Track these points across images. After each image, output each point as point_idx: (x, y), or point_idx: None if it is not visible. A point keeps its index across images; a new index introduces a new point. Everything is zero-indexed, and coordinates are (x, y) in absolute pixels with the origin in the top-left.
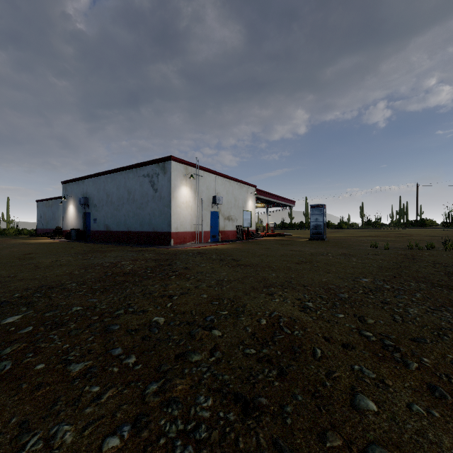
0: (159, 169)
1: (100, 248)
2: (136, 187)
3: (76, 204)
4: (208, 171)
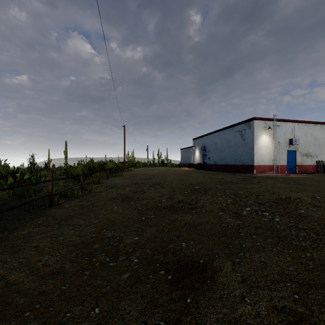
0: (246, 126)
1: (213, 173)
2: (231, 139)
3: (199, 150)
4: (284, 121)
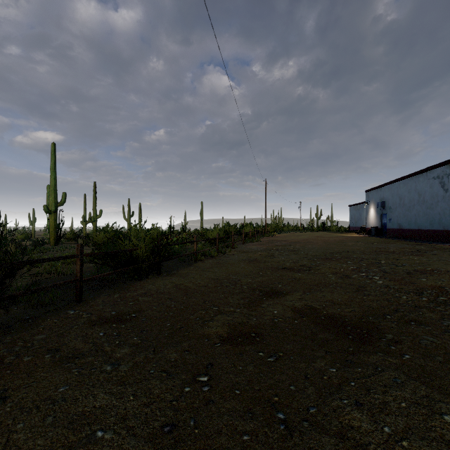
0: (449, 170)
1: (387, 241)
2: (425, 190)
3: (375, 207)
4: None
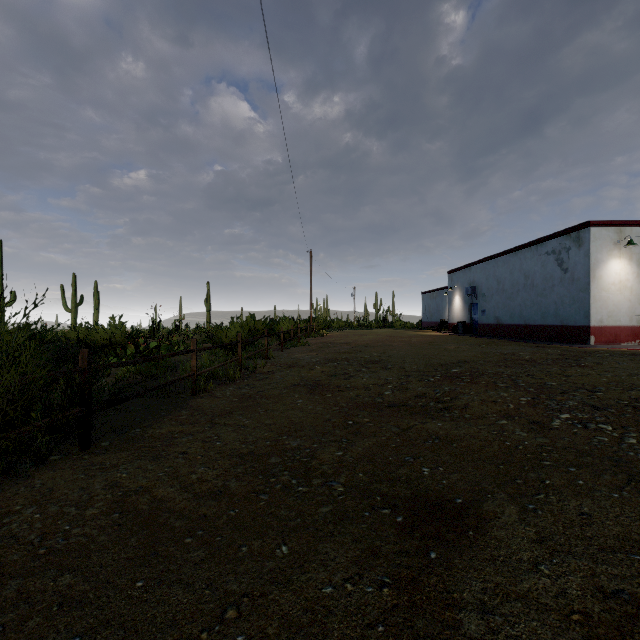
0: (570, 242)
1: (492, 342)
2: (535, 269)
3: (461, 294)
4: None
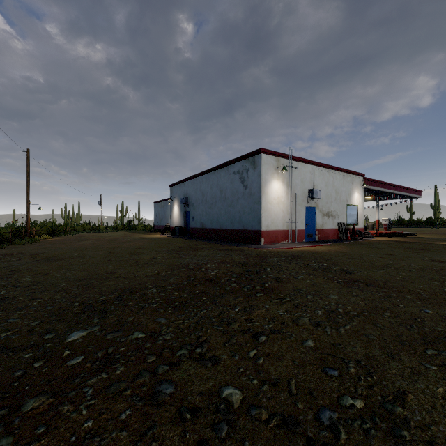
0: (249, 164)
1: (194, 245)
2: (227, 185)
3: (179, 204)
4: (303, 161)
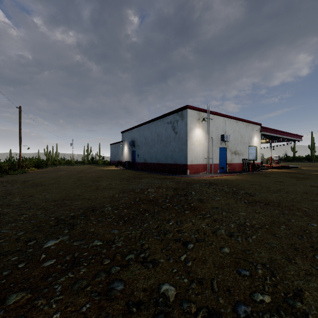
0: (178, 117)
1: (139, 175)
2: (162, 132)
3: (128, 145)
4: (217, 115)
